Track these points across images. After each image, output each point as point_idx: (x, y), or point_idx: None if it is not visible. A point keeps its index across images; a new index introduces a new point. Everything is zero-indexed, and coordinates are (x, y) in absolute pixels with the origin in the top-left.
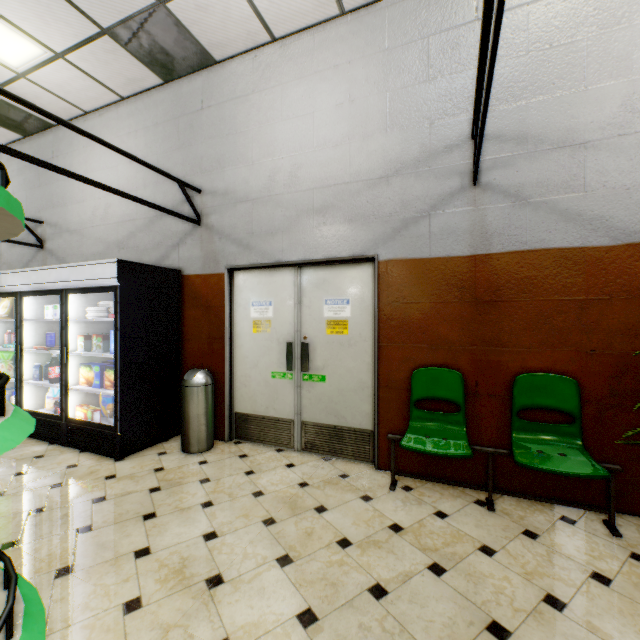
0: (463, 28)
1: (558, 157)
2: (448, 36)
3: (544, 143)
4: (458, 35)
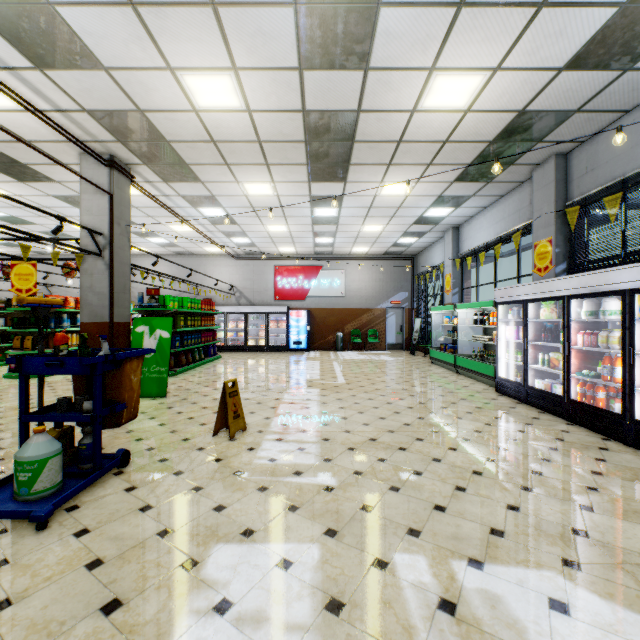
0: (50, 266)
1: (65, 293)
2: (47, 266)
3: (63, 290)
4: (49, 267)
